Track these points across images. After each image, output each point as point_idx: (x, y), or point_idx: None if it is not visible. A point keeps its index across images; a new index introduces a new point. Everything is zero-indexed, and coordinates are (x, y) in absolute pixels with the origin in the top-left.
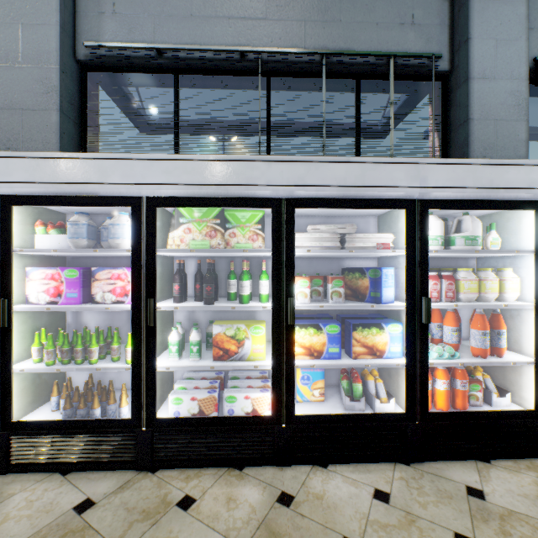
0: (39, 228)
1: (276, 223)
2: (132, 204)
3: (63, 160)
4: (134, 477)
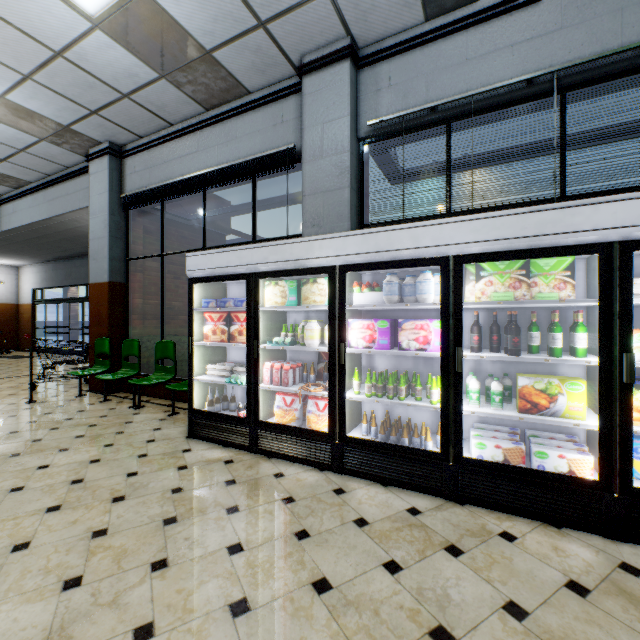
0: (355, 288)
1: (604, 270)
2: (440, 263)
3: (383, 233)
4: (444, 503)
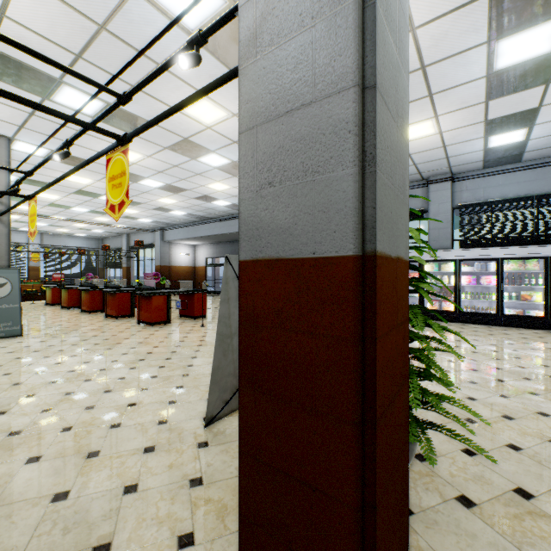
0: (462, 266)
1: (545, 263)
2: (495, 260)
3: (475, 250)
4: (497, 327)
